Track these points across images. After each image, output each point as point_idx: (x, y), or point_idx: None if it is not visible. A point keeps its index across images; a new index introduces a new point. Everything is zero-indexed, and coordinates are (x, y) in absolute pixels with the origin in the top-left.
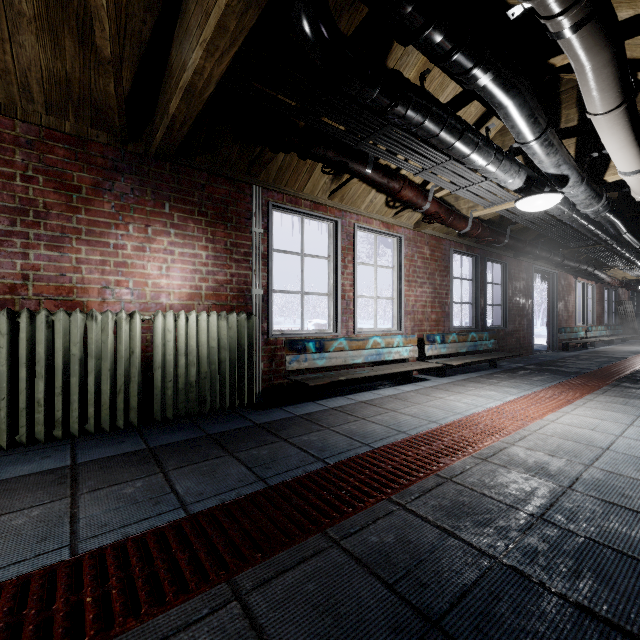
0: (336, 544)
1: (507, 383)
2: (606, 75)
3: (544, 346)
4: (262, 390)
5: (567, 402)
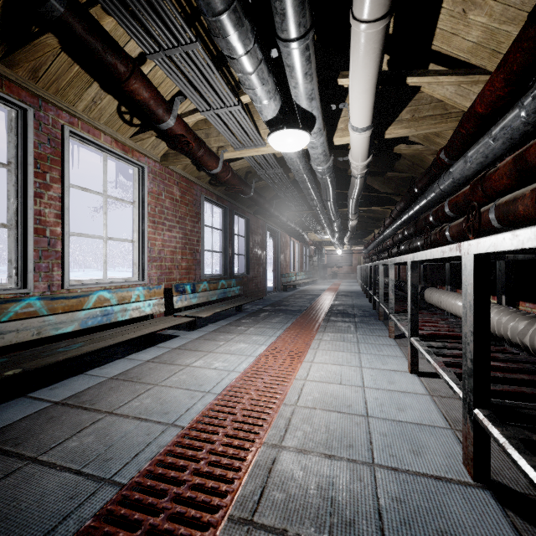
0: None
1: (254, 329)
2: None
3: (271, 288)
4: None
5: (306, 346)
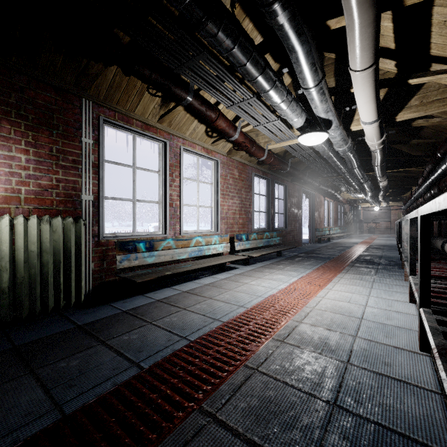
0: None
1: (290, 268)
2: (368, 35)
3: (307, 240)
4: (93, 288)
5: (328, 280)
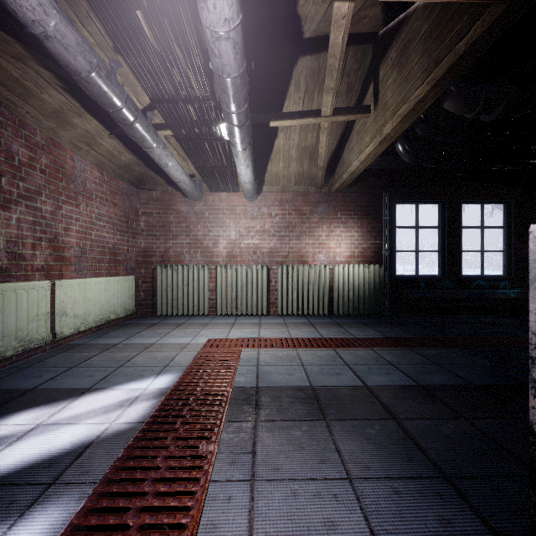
0: (410, 350)
1: None
2: None
3: None
4: (389, 308)
5: None
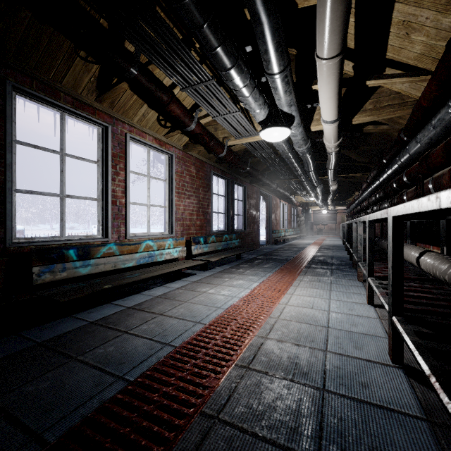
0: None
1: (250, 272)
2: (340, 14)
3: (264, 242)
4: None
5: (289, 284)
